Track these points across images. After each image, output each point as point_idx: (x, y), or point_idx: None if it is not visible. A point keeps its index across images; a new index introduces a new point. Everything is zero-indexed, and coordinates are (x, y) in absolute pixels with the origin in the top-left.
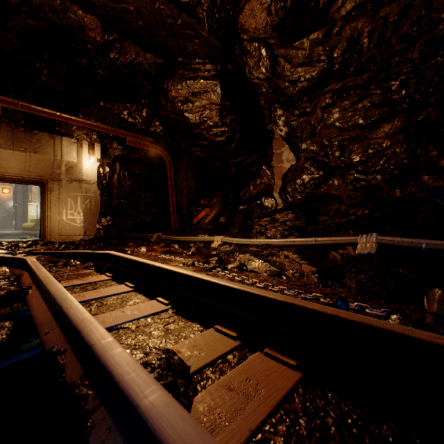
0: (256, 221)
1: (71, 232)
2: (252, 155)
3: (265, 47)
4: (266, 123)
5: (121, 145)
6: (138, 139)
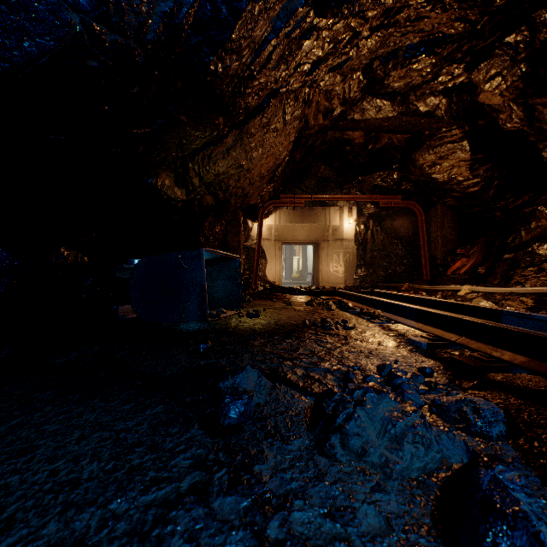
0: (518, 271)
1: (335, 280)
2: (521, 196)
3: (515, 103)
4: (541, 157)
5: (374, 205)
6: (389, 199)
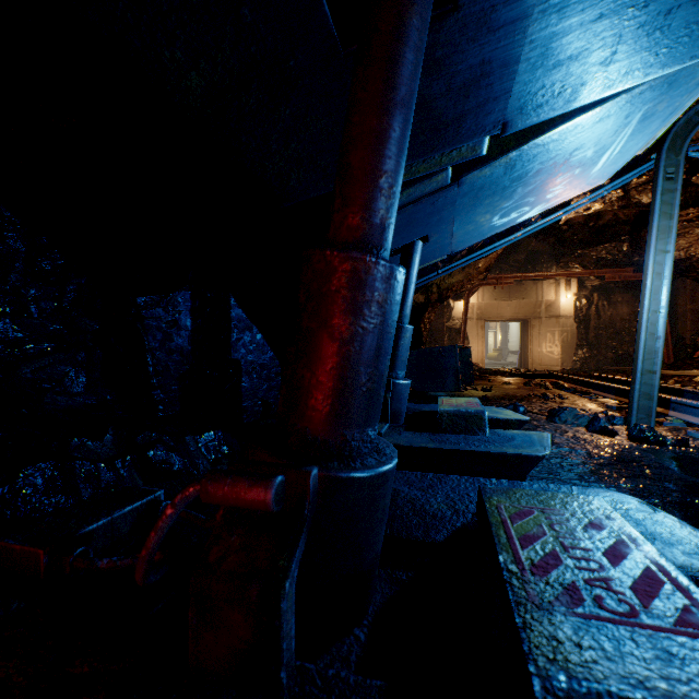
0: None
1: (549, 362)
2: None
3: None
4: None
5: (598, 278)
6: (617, 272)
